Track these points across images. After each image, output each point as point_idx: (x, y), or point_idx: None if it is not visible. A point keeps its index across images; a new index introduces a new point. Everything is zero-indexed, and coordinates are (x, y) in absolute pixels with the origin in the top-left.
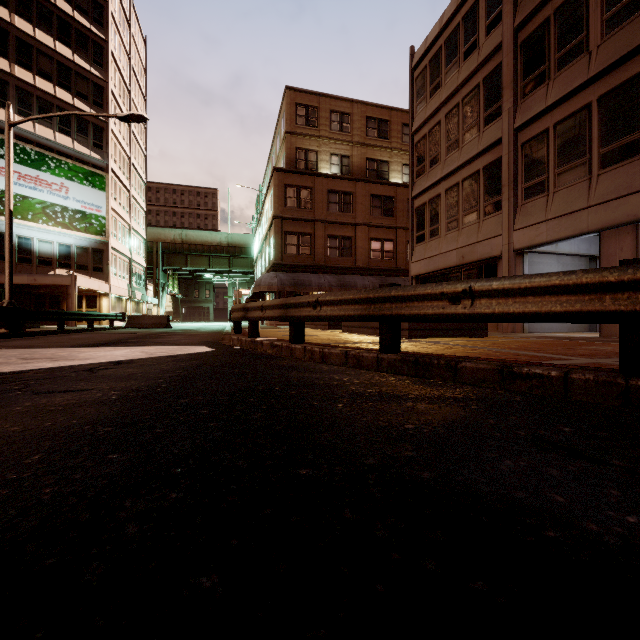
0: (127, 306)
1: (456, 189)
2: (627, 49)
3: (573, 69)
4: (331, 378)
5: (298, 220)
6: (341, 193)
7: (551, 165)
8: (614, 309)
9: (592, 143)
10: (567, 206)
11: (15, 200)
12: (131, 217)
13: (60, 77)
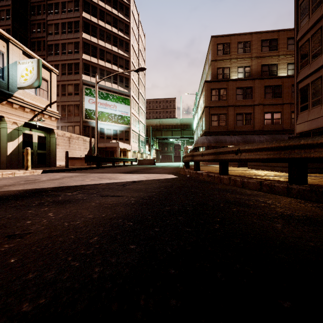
0: (137, 155)
1: None
2: None
3: None
4: (257, 200)
5: (218, 107)
6: (244, 88)
7: None
8: None
9: None
10: None
11: (99, 113)
12: (139, 115)
13: (113, 60)
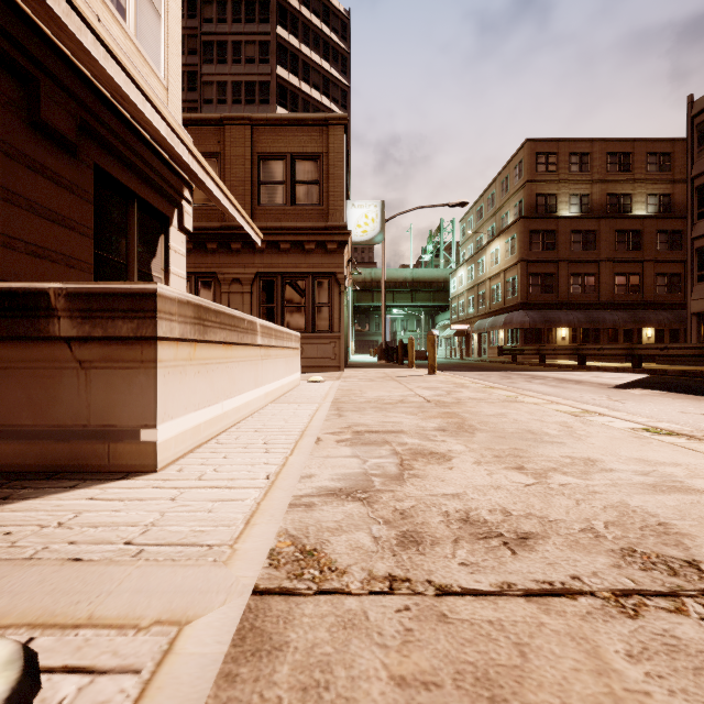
0: None
1: None
2: None
3: None
4: None
5: (542, 262)
6: (584, 232)
7: None
8: None
9: None
10: None
11: None
12: None
13: None
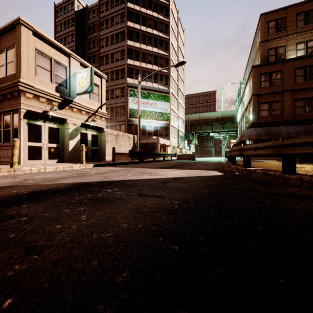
0: (177, 150)
1: None
2: None
3: None
4: None
5: (270, 94)
6: (306, 67)
7: None
8: None
9: None
10: None
11: (141, 112)
12: (178, 111)
13: (154, 61)
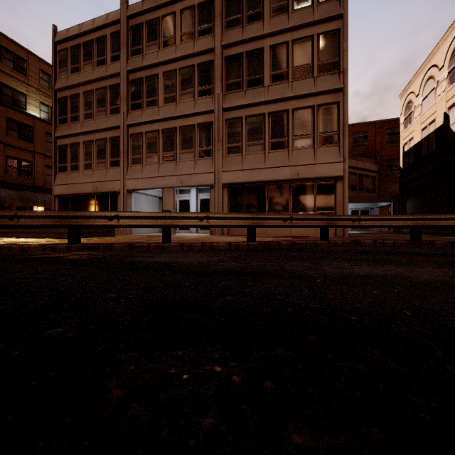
0: None
1: (92, 144)
2: (171, 115)
3: (153, 110)
4: (54, 255)
5: None
6: None
7: (144, 151)
8: (161, 224)
9: (160, 148)
10: (151, 174)
11: None
12: None
13: None
